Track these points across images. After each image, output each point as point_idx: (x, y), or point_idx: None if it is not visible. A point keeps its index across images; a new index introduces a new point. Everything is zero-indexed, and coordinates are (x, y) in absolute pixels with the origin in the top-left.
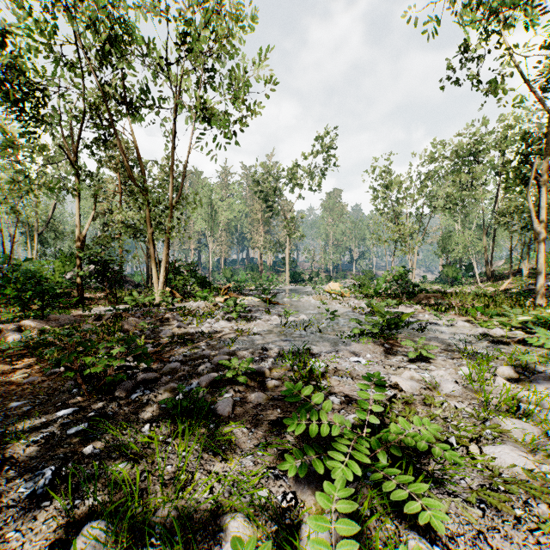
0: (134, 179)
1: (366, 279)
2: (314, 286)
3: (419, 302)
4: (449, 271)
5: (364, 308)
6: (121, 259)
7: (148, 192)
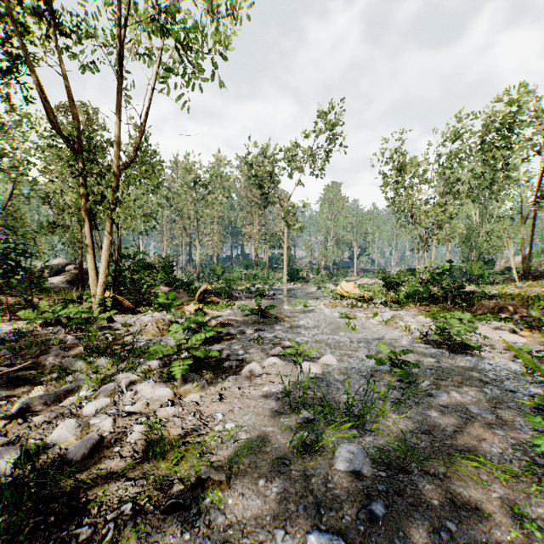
0: (57, 126)
1: (400, 279)
2: (320, 286)
3: (498, 315)
4: (473, 267)
5: (419, 328)
6: (81, 252)
7: (85, 150)
